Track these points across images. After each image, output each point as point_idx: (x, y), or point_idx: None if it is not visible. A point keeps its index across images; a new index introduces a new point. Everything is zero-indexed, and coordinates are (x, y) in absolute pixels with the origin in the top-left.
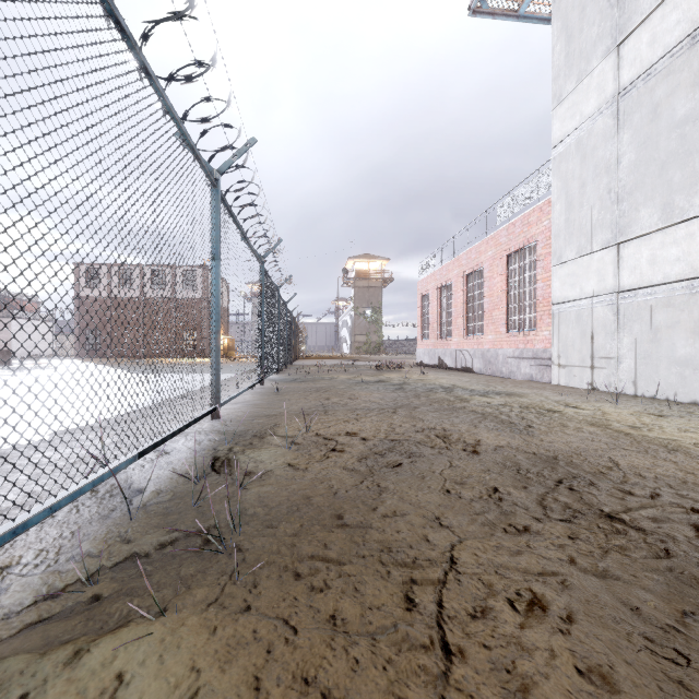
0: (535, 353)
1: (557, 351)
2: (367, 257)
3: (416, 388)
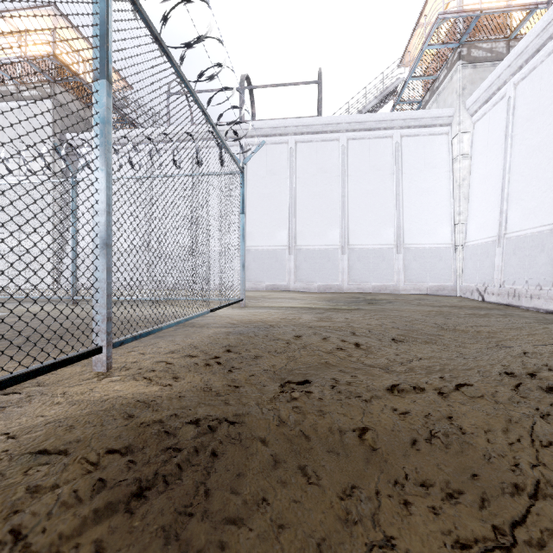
0: None
1: None
2: None
3: None
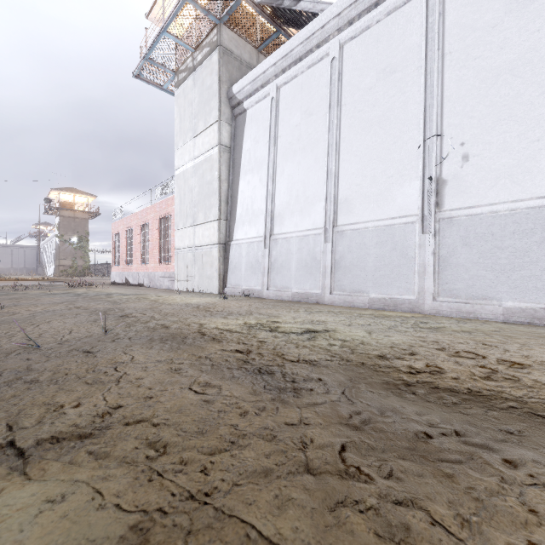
0: (170, 274)
1: (177, 273)
2: (73, 191)
3: (90, 294)
